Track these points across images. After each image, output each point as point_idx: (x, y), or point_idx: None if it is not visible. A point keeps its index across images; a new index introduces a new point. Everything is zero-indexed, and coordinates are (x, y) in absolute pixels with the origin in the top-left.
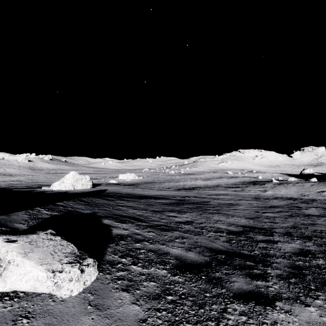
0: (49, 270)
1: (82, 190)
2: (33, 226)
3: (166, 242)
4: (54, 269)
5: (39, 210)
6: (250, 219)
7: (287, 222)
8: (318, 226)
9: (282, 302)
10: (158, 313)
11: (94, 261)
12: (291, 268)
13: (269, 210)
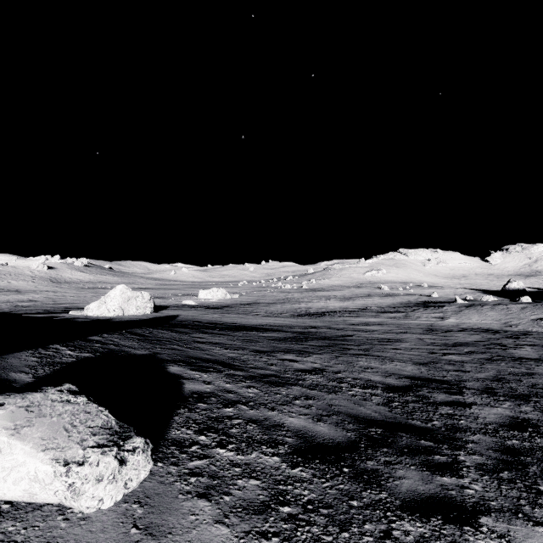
0: (58, 460)
1: (137, 316)
2: (45, 377)
3: (279, 405)
4: (68, 458)
5: (59, 348)
6: (422, 365)
7: (484, 370)
8: (538, 378)
9: (492, 517)
10: (264, 541)
11: (147, 441)
12: (499, 451)
13: (453, 350)
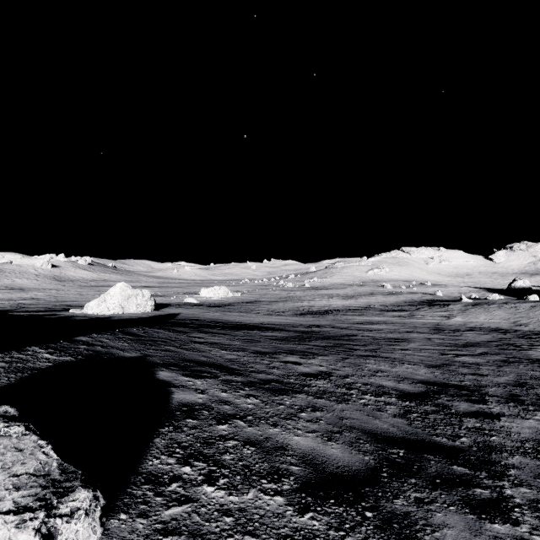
0: None
1: (137, 314)
2: (5, 387)
3: (282, 419)
4: None
5: (36, 351)
6: (435, 368)
7: (503, 374)
8: None
9: None
10: None
11: (96, 495)
12: None
13: (465, 351)
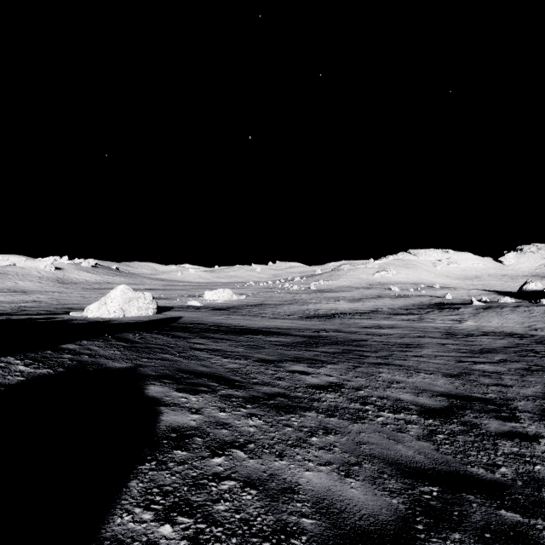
0: None
1: (138, 317)
2: None
3: (290, 447)
4: None
5: (10, 362)
6: (454, 377)
7: (528, 384)
8: None
9: None
10: None
11: None
12: None
13: (483, 358)
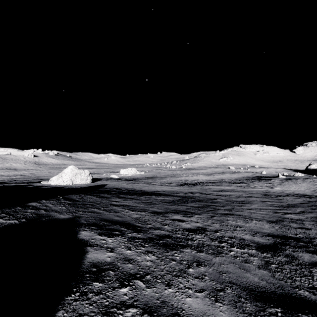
0: None
1: (81, 185)
2: None
3: (174, 277)
4: None
5: None
6: (274, 223)
7: None
8: None
9: None
10: None
11: None
12: None
13: (289, 210)
